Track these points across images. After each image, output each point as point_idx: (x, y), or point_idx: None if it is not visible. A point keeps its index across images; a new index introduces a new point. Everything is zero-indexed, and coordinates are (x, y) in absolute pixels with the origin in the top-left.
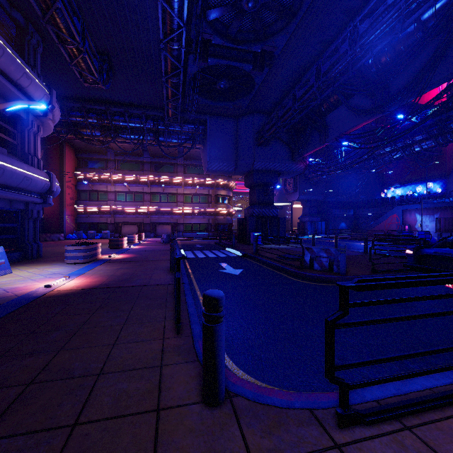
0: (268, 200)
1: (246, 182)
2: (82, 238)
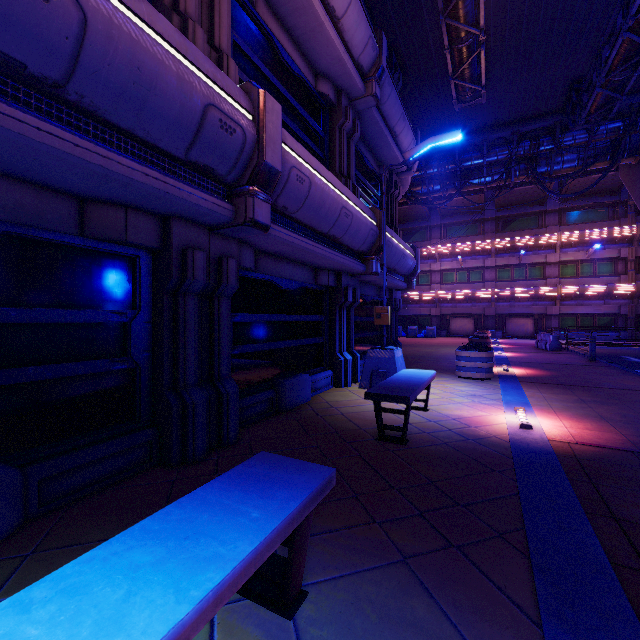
0: None
1: None
2: (401, 335)
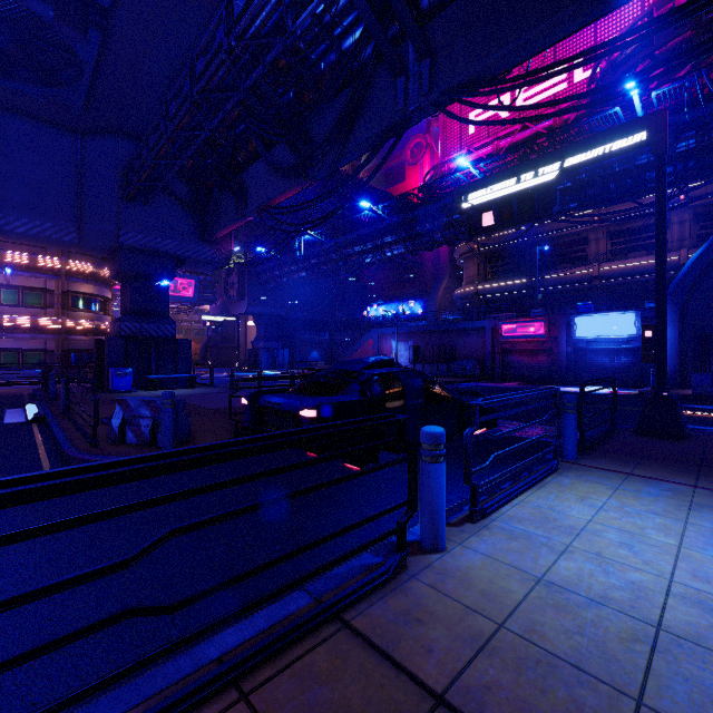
0: (157, 308)
1: (112, 269)
2: None
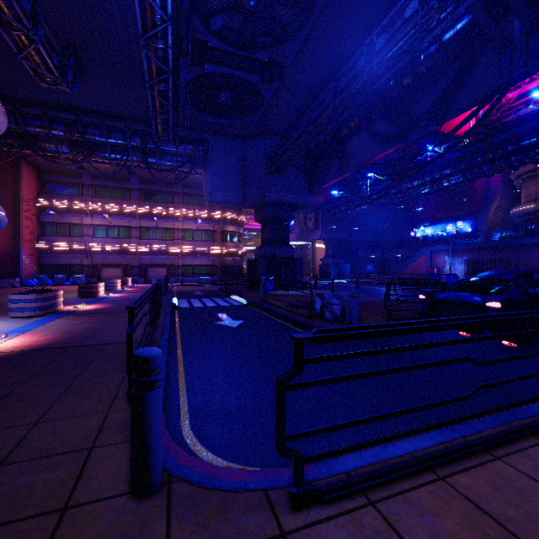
0: (283, 238)
1: (257, 216)
2: (46, 284)
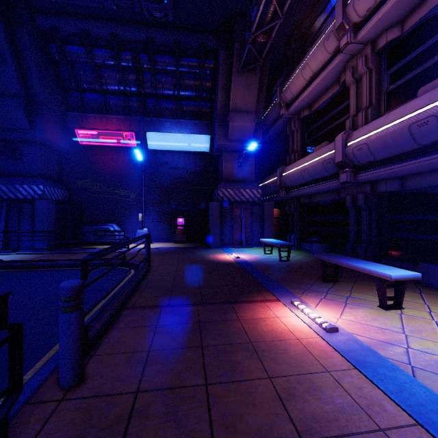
0: None
1: None
2: None
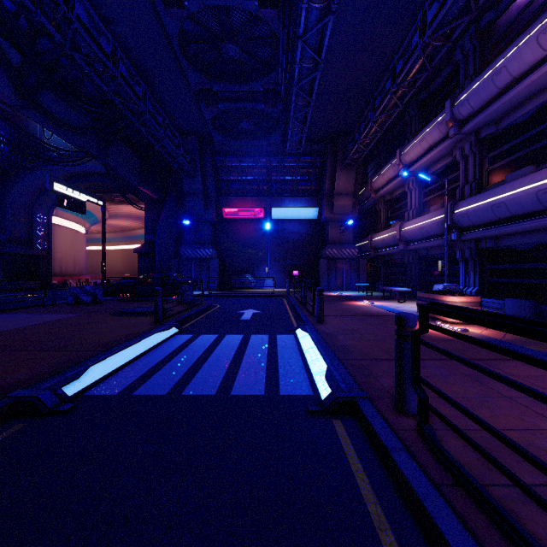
0: None
1: None
2: None
